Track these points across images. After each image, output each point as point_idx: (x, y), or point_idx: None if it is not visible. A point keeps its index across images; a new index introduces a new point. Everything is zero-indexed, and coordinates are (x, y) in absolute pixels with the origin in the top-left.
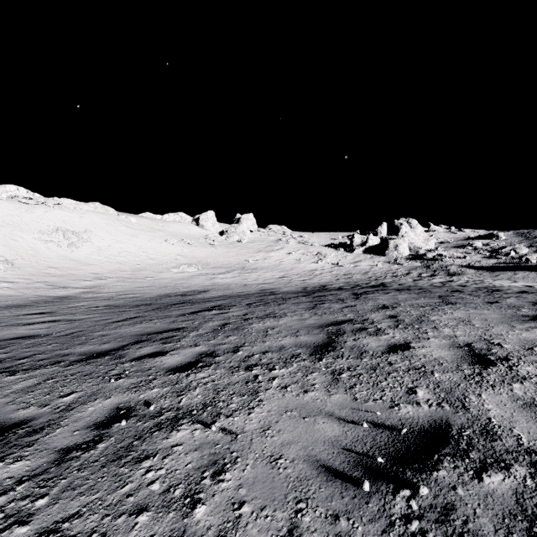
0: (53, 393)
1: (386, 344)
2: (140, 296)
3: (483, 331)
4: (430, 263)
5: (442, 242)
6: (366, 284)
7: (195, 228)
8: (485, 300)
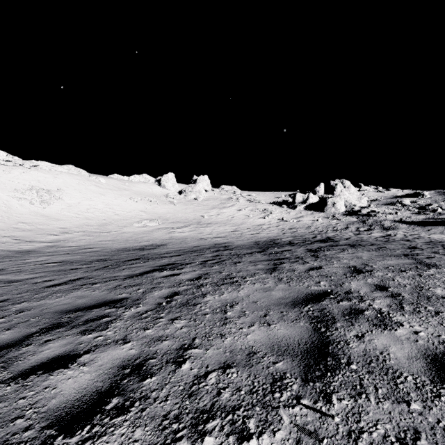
0: None
1: (418, 352)
2: (100, 250)
3: None
4: (365, 219)
5: (373, 199)
6: (313, 238)
7: (158, 188)
8: None
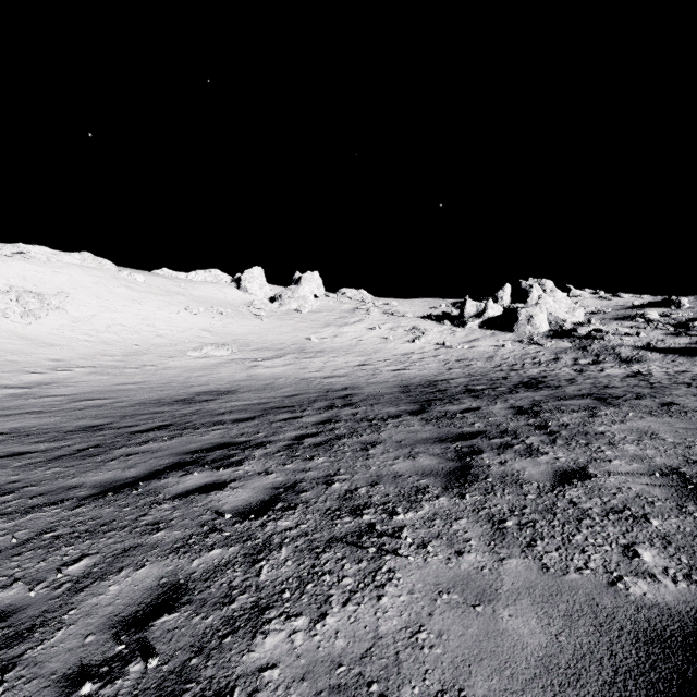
0: None
1: None
2: (106, 404)
3: None
4: (586, 343)
5: (593, 311)
6: (505, 378)
7: (235, 292)
8: None
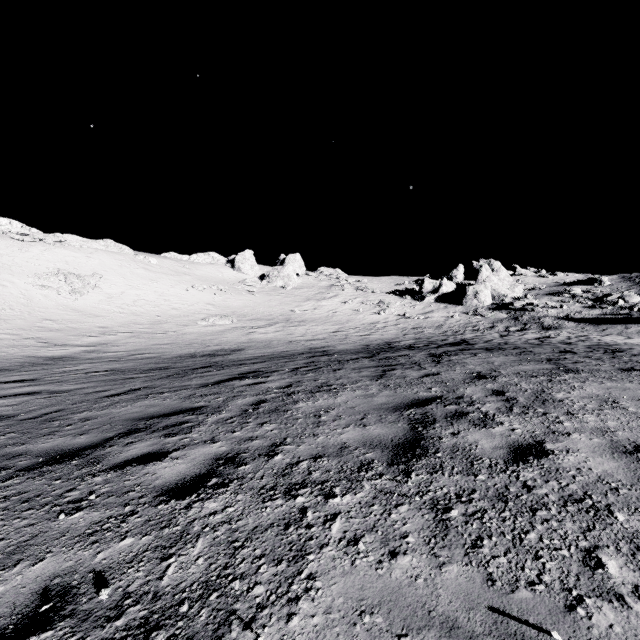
0: None
1: (505, 444)
2: (156, 357)
3: None
4: (519, 315)
5: (532, 288)
6: (442, 340)
7: (230, 271)
8: (615, 366)
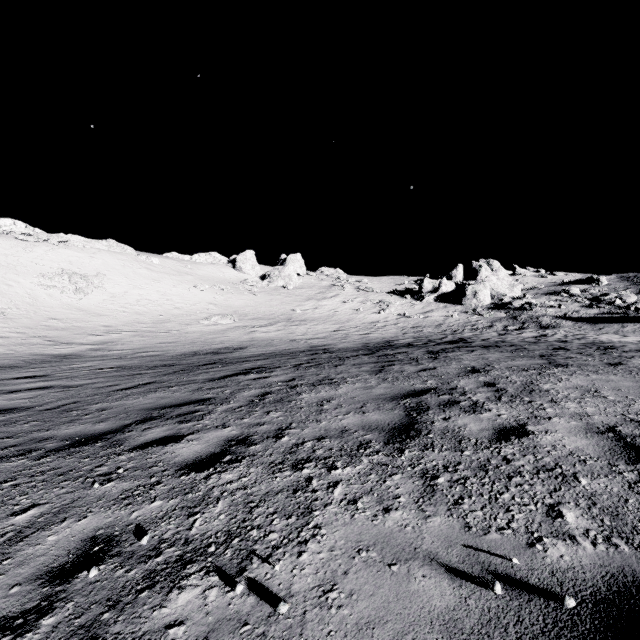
0: (4, 506)
1: (491, 426)
2: (161, 354)
3: (624, 407)
4: (518, 314)
5: (530, 287)
6: (441, 339)
7: (231, 271)
8: (604, 361)
